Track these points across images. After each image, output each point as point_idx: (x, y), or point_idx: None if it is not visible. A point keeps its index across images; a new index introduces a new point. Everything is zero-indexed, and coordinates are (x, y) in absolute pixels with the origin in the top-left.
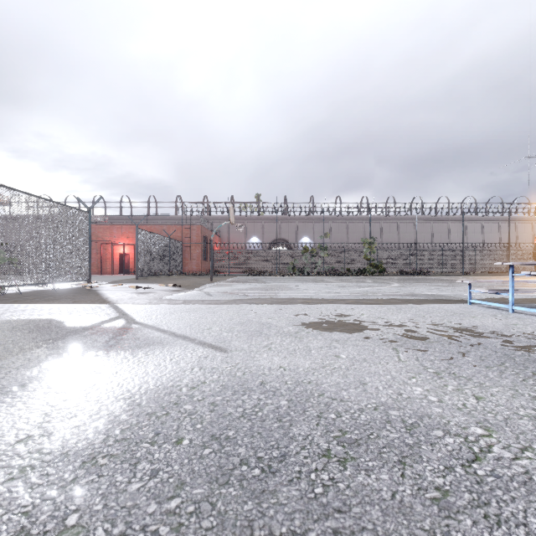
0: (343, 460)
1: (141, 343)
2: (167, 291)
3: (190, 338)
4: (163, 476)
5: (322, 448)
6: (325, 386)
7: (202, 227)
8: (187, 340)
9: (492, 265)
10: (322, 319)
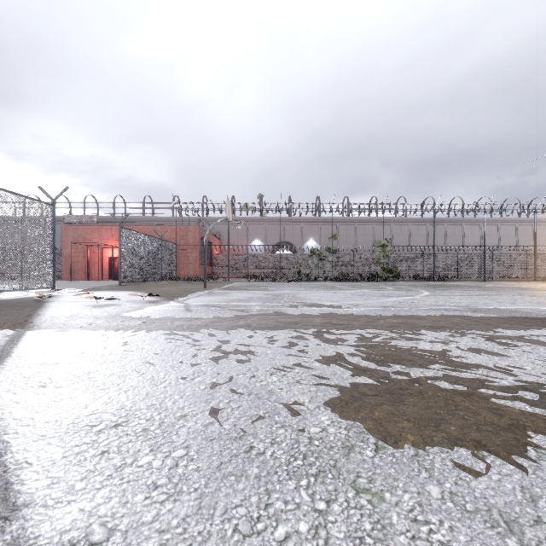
0: None
1: None
2: (138, 302)
3: (9, 502)
4: None
5: None
6: None
7: (199, 228)
8: None
9: (511, 270)
10: (382, 376)
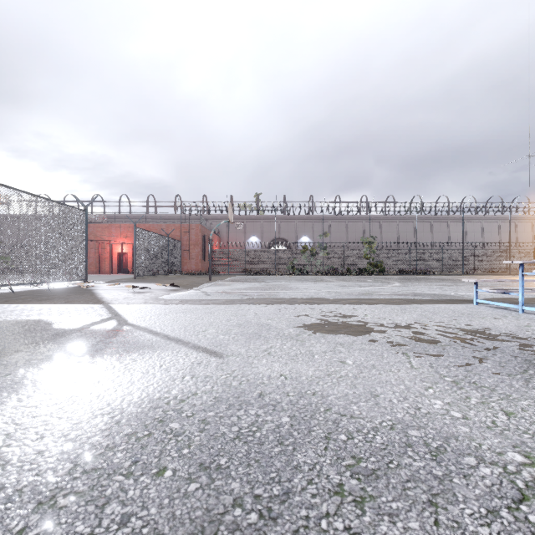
0: (360, 499)
1: (130, 347)
2: (164, 290)
3: (184, 342)
4: (136, 524)
5: (332, 482)
6: (332, 398)
7: (201, 226)
8: (180, 343)
9: (492, 265)
10: (324, 320)
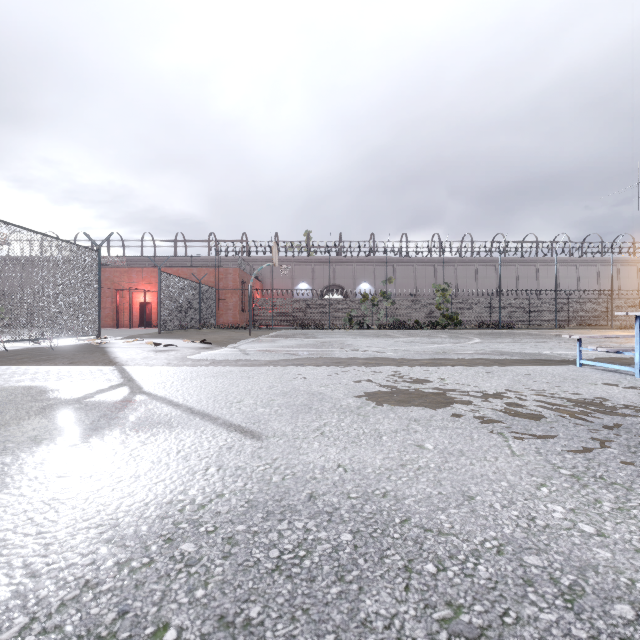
0: None
1: (141, 425)
2: (193, 348)
3: (212, 417)
4: None
5: None
6: (410, 502)
7: (239, 270)
8: (206, 419)
9: (590, 317)
10: (392, 387)
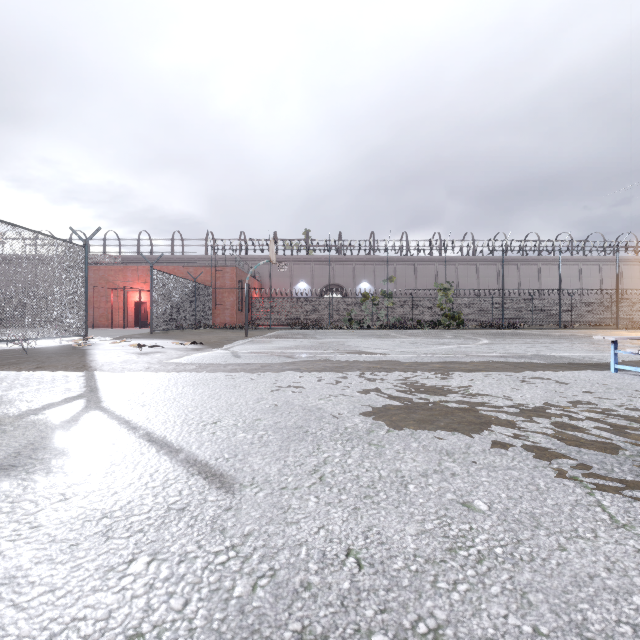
0: None
1: (70, 462)
2: (182, 350)
3: (173, 447)
4: None
5: None
6: None
7: (237, 269)
8: (164, 452)
9: (593, 317)
10: (407, 400)
